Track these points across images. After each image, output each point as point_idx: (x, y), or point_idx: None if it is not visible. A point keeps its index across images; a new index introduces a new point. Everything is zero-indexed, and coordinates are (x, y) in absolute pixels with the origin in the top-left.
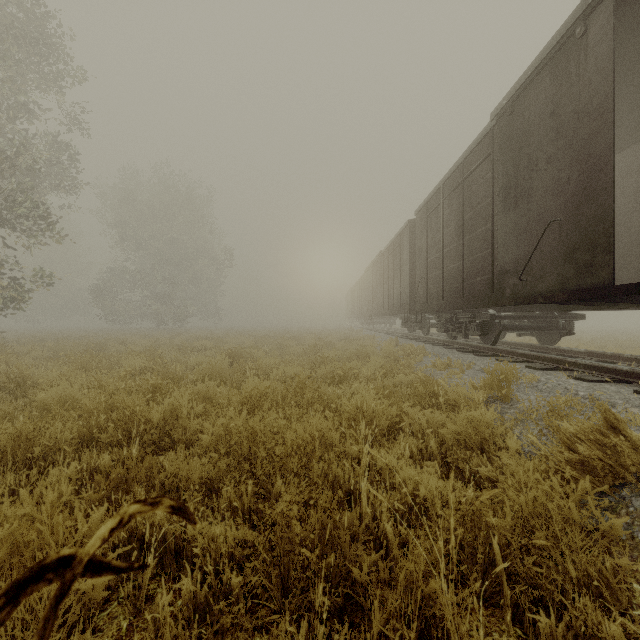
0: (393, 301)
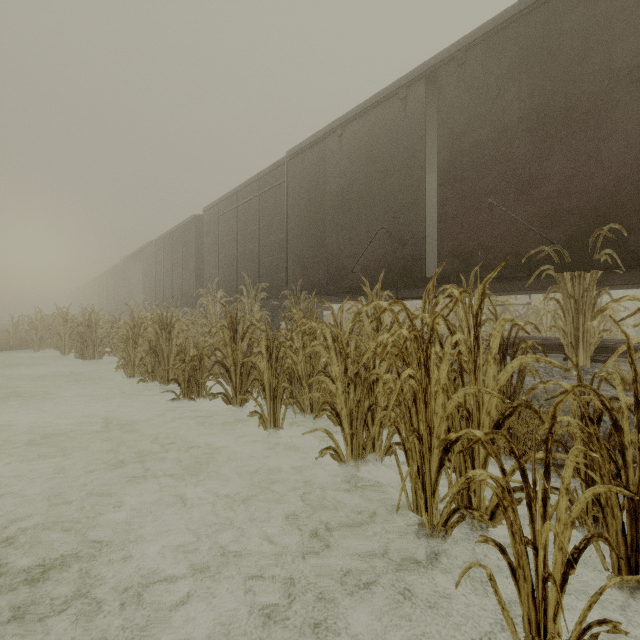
0: (101, 307)
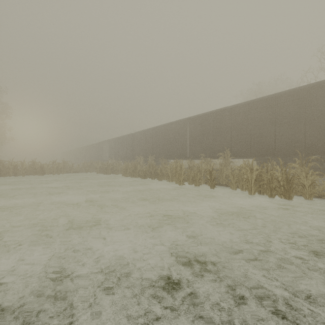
0: (85, 158)
